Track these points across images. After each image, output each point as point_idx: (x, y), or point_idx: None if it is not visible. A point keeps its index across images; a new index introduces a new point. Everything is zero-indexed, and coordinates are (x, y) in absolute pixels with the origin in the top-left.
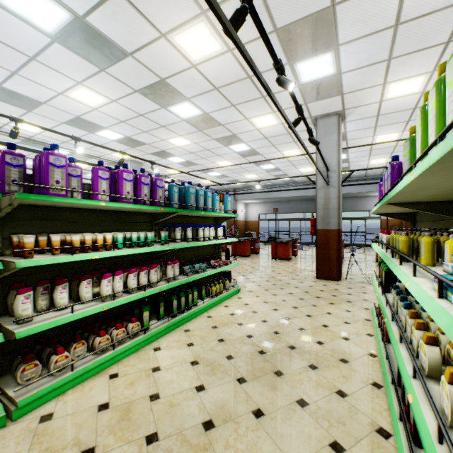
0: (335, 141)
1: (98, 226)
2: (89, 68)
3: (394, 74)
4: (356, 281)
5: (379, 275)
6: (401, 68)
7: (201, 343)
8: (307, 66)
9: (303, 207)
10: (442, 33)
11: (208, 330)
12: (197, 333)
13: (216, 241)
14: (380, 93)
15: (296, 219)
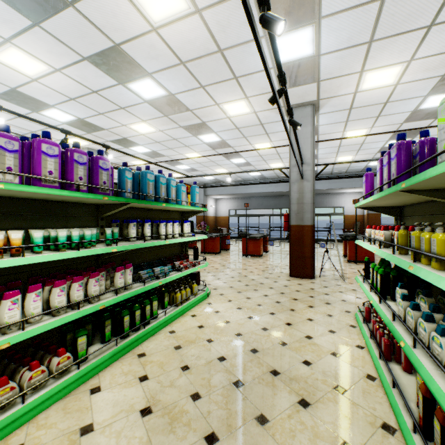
0: (310, 132)
1: (8, 221)
2: (17, 19)
3: (373, 61)
4: (330, 278)
5: (364, 276)
6: (381, 54)
7: (158, 375)
8: (285, 42)
9: (272, 203)
10: (426, 14)
11: (169, 352)
12: (154, 358)
13: (182, 239)
14: (356, 82)
15: (265, 214)
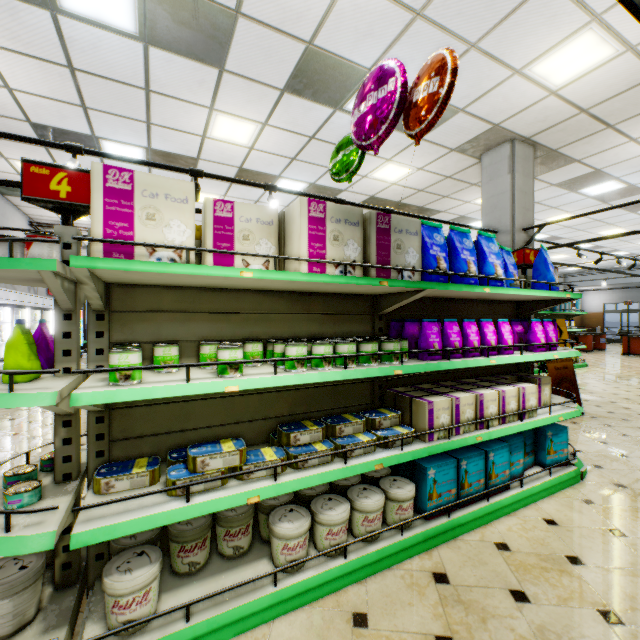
0: None
1: None
2: None
3: None
4: None
5: None
6: None
7: None
8: None
9: None
10: None
11: None
12: None
13: (571, 330)
14: None
15: None
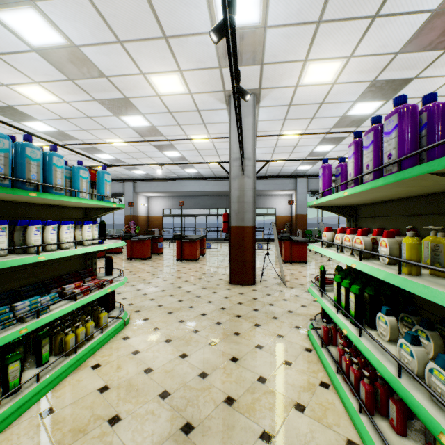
0: (251, 124)
1: None
2: None
3: (317, 49)
4: (271, 283)
5: (320, 288)
6: (326, 41)
7: None
8: None
9: (209, 202)
10: None
11: None
12: None
13: (76, 250)
14: (299, 73)
15: (202, 214)
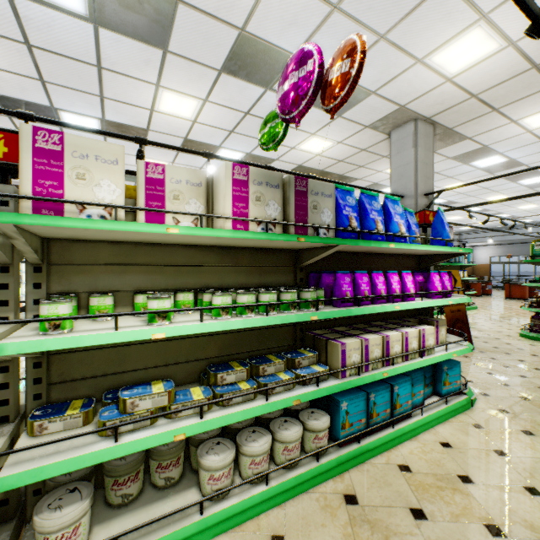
0: None
1: None
2: None
3: None
4: None
5: None
6: None
7: None
8: (526, 181)
9: None
10: None
11: None
12: None
13: (464, 278)
14: None
15: None
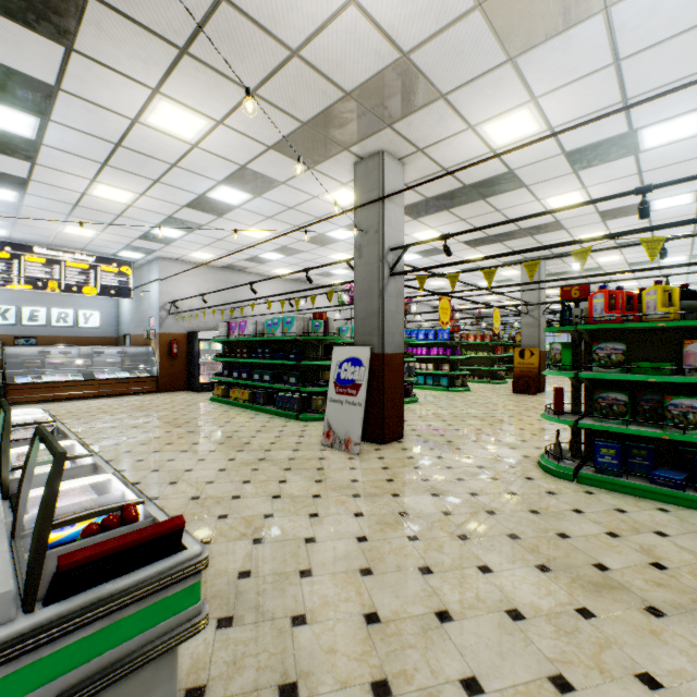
0: None
1: None
2: None
3: None
4: None
5: None
6: None
7: None
8: None
9: None
10: None
11: None
12: None
13: None
14: None
15: None
